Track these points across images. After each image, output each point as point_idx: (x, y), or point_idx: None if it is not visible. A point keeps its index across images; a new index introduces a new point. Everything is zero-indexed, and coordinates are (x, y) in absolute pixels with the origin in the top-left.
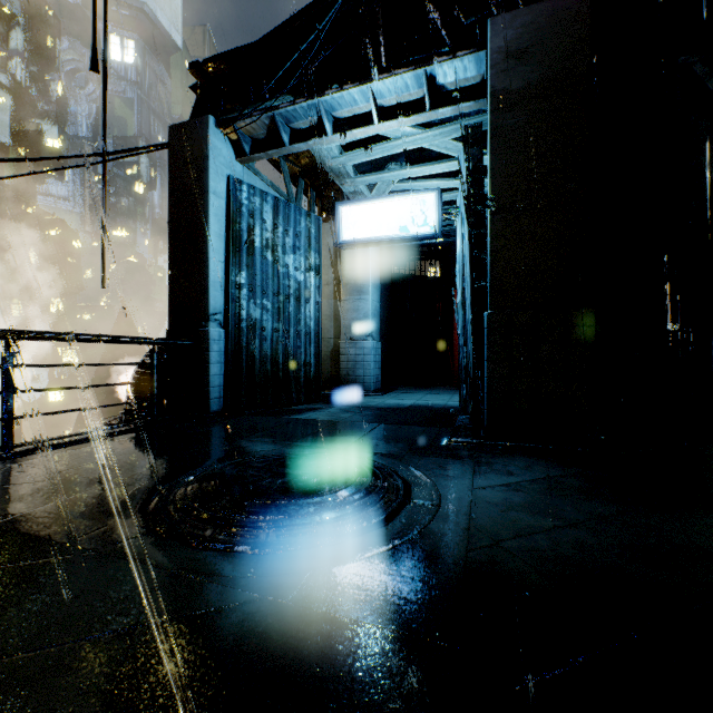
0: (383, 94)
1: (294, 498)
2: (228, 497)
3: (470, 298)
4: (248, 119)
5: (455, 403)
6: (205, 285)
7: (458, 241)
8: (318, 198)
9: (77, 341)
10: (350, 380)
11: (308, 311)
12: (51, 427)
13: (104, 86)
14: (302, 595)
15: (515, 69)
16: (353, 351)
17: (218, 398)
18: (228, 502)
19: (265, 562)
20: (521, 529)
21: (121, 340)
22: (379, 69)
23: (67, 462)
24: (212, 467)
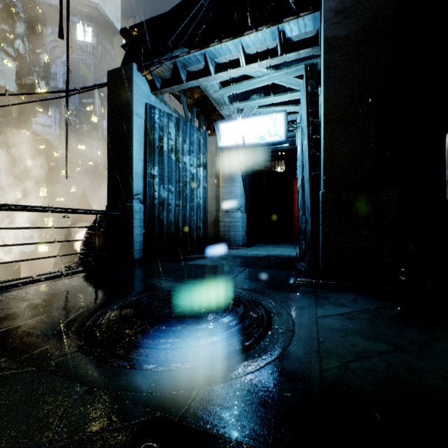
0: (249, 45)
1: (186, 325)
2: (139, 323)
3: (309, 182)
4: (159, 65)
5: (296, 254)
6: (130, 175)
7: (298, 145)
8: (205, 121)
9: (43, 211)
10: (226, 238)
11: (198, 193)
12: (40, 267)
13: (67, 48)
14: (190, 412)
15: (341, 22)
16: (228, 219)
17: (139, 250)
18: (138, 328)
19: (162, 379)
20: (360, 352)
21: (74, 211)
22: (246, 28)
23: (33, 294)
24: (130, 298)
